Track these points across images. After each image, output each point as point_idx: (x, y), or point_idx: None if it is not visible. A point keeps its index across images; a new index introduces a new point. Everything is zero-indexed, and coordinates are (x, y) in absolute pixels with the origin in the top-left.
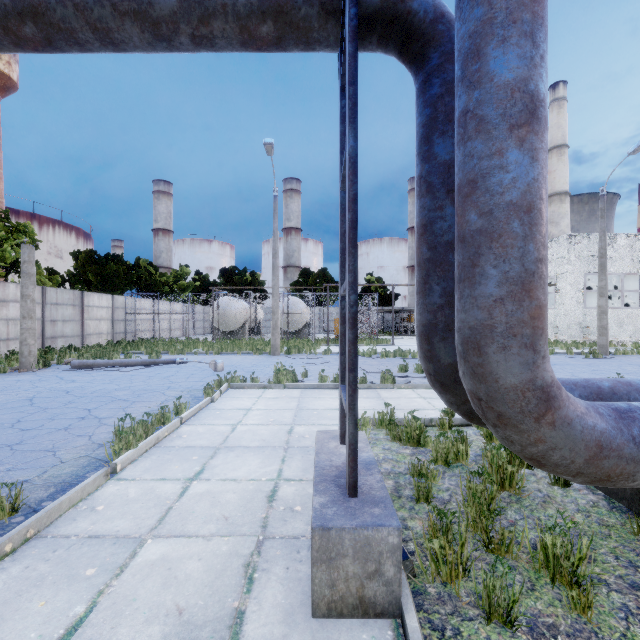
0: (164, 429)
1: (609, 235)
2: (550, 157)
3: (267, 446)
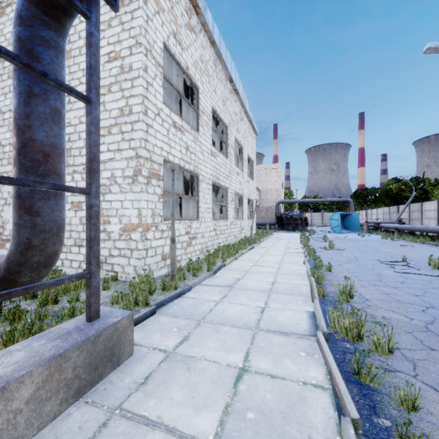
0: None
1: None
2: None
3: None
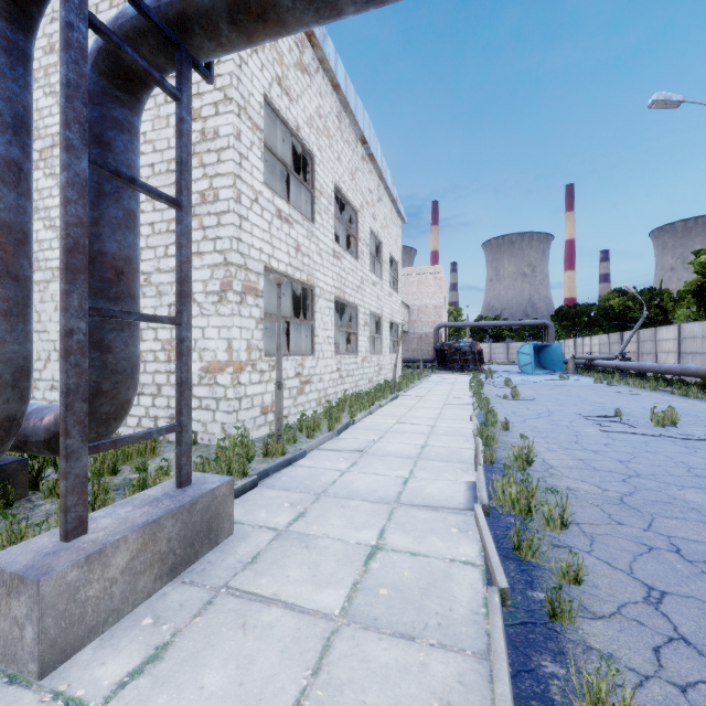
0: None
1: None
2: None
3: None
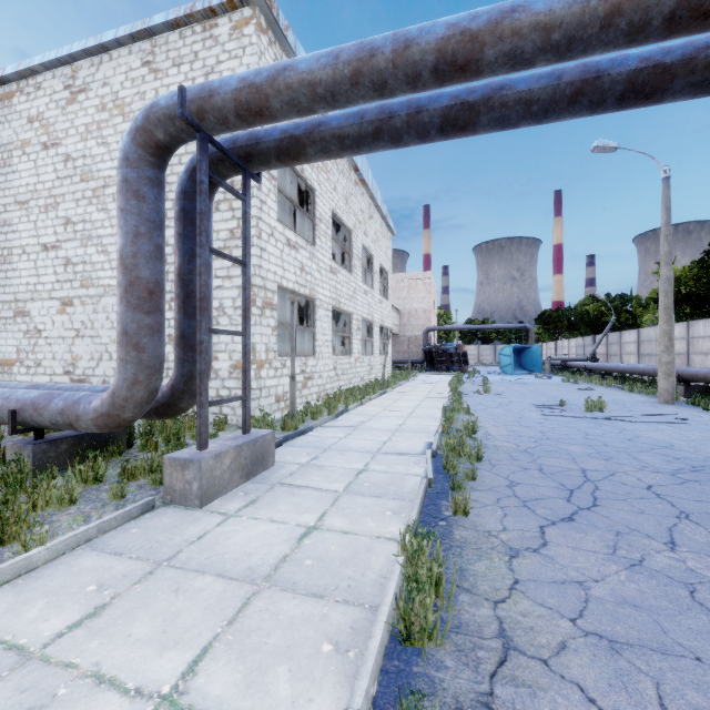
0: (376, 623)
1: None
2: None
3: (191, 569)
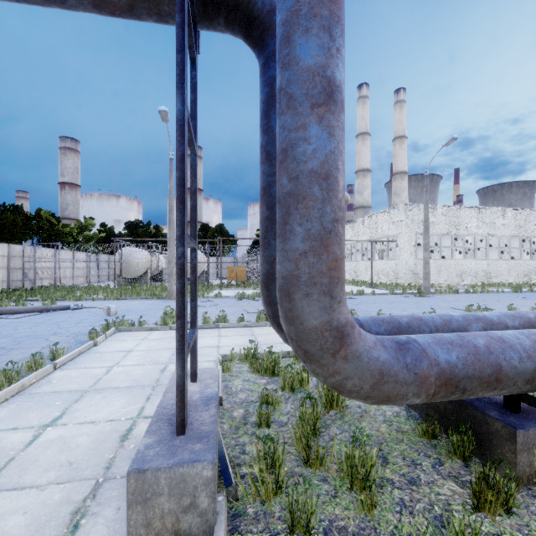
0: (31, 376)
1: (432, 205)
2: (394, 144)
3: (137, 385)
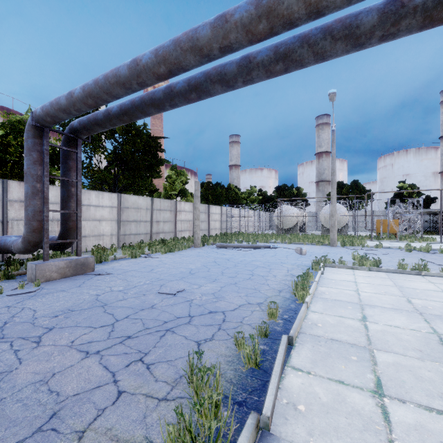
0: (314, 287)
1: None
2: None
3: (400, 309)
